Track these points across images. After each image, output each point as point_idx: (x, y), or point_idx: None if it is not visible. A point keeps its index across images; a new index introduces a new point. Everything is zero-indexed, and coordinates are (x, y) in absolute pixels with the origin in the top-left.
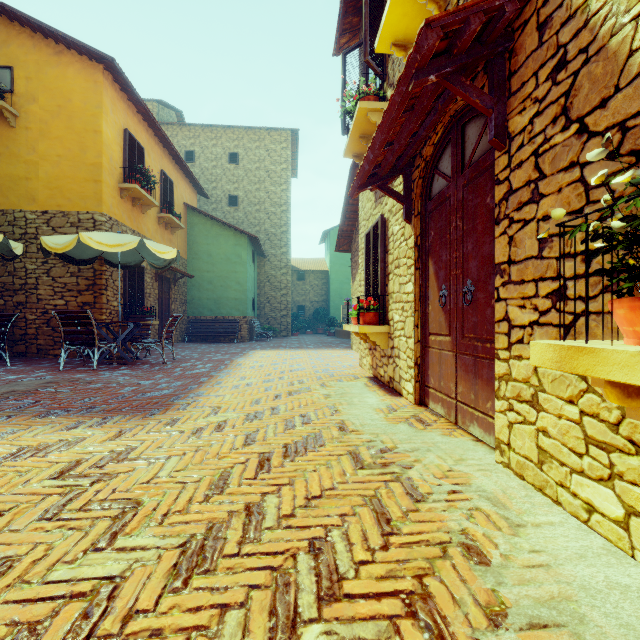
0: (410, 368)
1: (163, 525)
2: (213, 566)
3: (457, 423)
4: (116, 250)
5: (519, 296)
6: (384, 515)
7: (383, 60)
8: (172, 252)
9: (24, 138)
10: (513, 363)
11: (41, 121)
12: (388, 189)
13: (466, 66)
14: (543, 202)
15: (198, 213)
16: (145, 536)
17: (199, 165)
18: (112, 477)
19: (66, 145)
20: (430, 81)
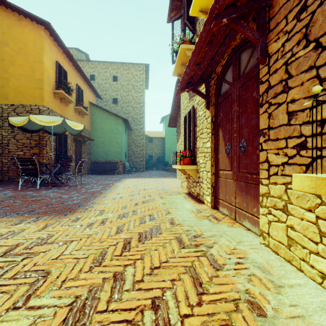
0: (209, 188)
1: (61, 289)
2: (89, 320)
3: (236, 219)
4: (50, 125)
5: (275, 148)
6: (198, 280)
7: (194, 22)
8: (81, 126)
9: (1, 65)
10: (271, 186)
11: (10, 56)
12: (197, 91)
13: (244, 14)
14: (291, 92)
15: (96, 107)
16: (48, 297)
17: (97, 82)
18: (35, 255)
19: (24, 69)
20: (223, 22)
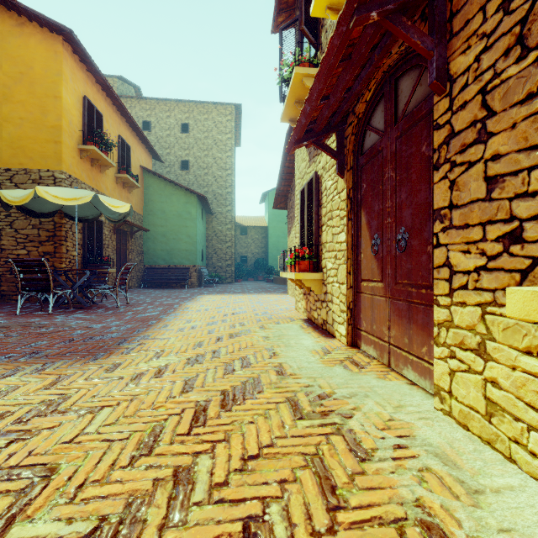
0: (343, 312)
1: (74, 502)
2: None
3: (390, 365)
4: (71, 203)
5: (462, 241)
6: (328, 480)
7: (317, 31)
8: (125, 206)
9: None
10: (455, 309)
11: (4, 86)
12: (323, 145)
13: (408, 5)
14: (492, 141)
15: (153, 175)
16: (48, 520)
17: (155, 134)
18: (33, 435)
19: (28, 109)
20: (371, 19)
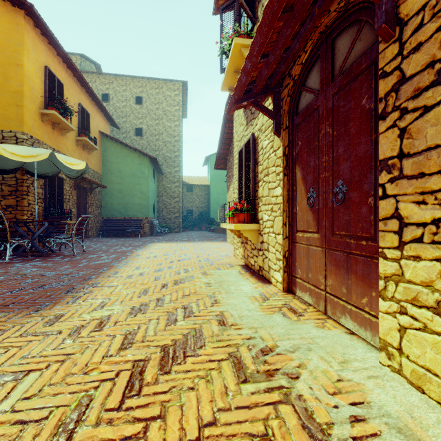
0: (279, 260)
1: None
2: None
3: (326, 313)
4: (28, 160)
5: (416, 191)
6: None
7: (254, 6)
8: (81, 164)
9: None
10: (406, 263)
11: None
12: (260, 106)
13: None
14: None
15: (110, 139)
16: None
17: (112, 104)
18: None
19: None
20: None
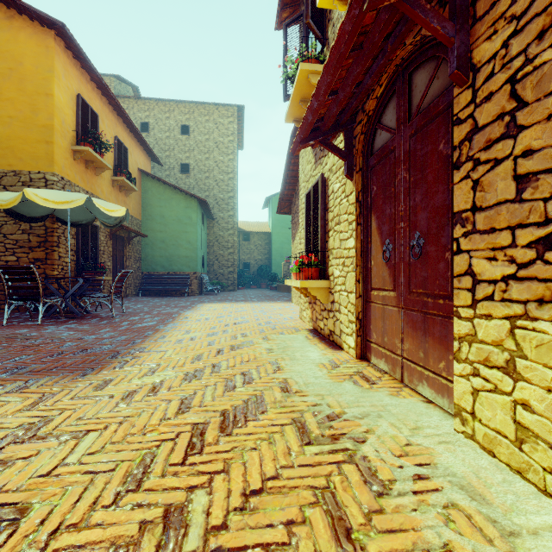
0: (351, 322)
1: None
2: None
3: (403, 381)
4: (62, 207)
5: (487, 247)
6: (342, 521)
7: (323, 25)
8: (121, 210)
9: None
10: (479, 322)
11: None
12: (330, 145)
13: None
14: (523, 135)
15: (151, 178)
16: None
17: (153, 135)
18: (5, 466)
19: (17, 107)
20: (387, 1)
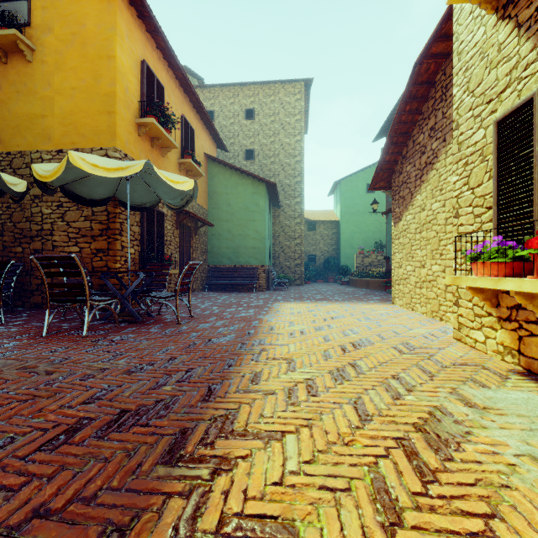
0: None
1: None
2: None
3: None
4: (115, 175)
5: None
6: None
7: None
8: (188, 182)
9: (40, 73)
10: None
11: (56, 52)
12: None
13: None
14: None
15: (217, 163)
16: None
17: (218, 123)
18: None
19: (80, 76)
20: None
